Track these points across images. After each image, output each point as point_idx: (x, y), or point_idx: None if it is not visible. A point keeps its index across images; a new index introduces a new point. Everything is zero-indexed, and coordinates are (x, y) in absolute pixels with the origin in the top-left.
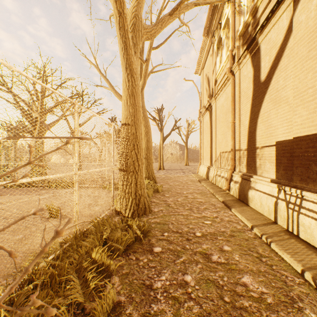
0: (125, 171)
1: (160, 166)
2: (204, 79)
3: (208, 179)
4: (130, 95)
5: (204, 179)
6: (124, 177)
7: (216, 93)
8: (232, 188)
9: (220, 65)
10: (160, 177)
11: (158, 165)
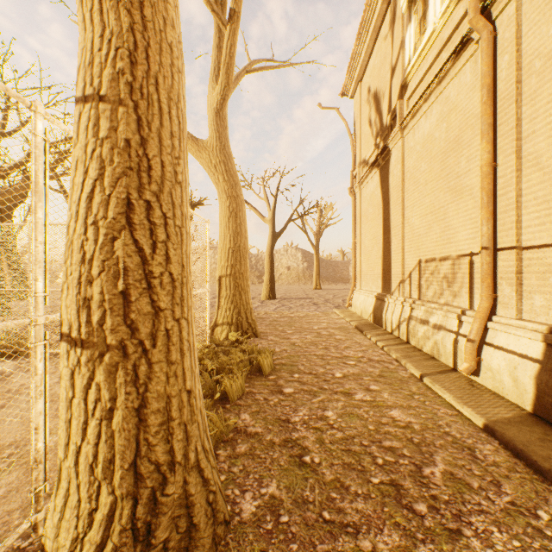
0: (77, 343)
1: (267, 292)
2: (363, 102)
3: (380, 324)
4: None
5: (370, 324)
6: (72, 377)
7: (409, 111)
8: (494, 370)
9: (420, 38)
10: (268, 317)
11: (264, 289)
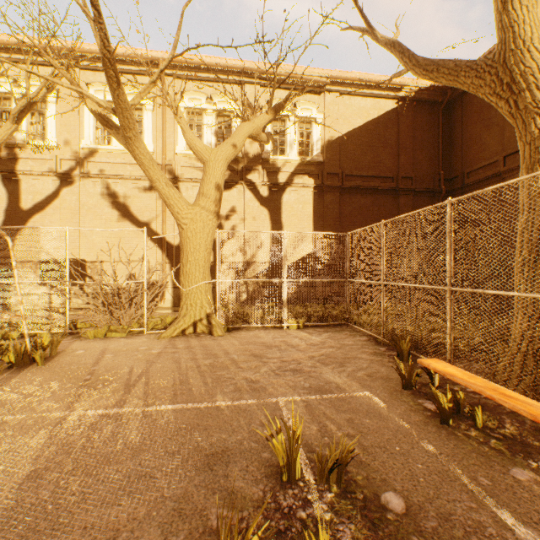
0: None
1: None
2: None
3: None
4: None
5: None
6: None
7: None
8: None
9: None
10: None
11: None
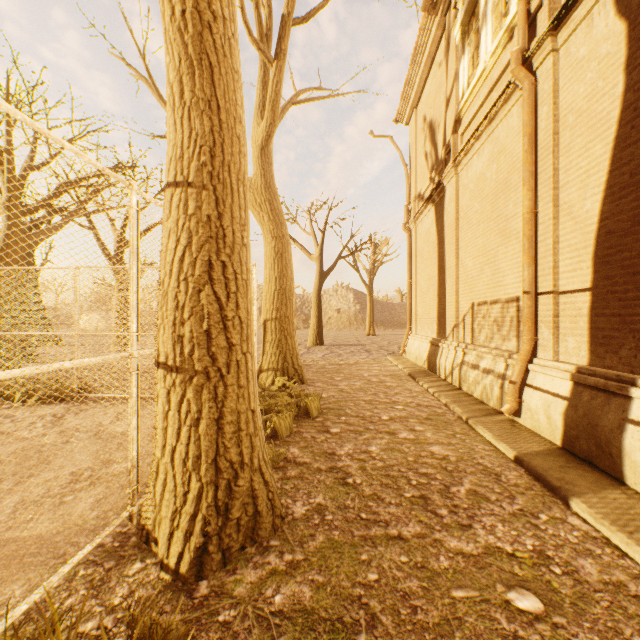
0: (173, 369)
1: (313, 338)
2: (418, 130)
3: (434, 371)
4: (193, 62)
5: (424, 371)
6: (168, 395)
7: (462, 148)
8: (533, 409)
9: (473, 73)
10: (315, 364)
11: (310, 334)
